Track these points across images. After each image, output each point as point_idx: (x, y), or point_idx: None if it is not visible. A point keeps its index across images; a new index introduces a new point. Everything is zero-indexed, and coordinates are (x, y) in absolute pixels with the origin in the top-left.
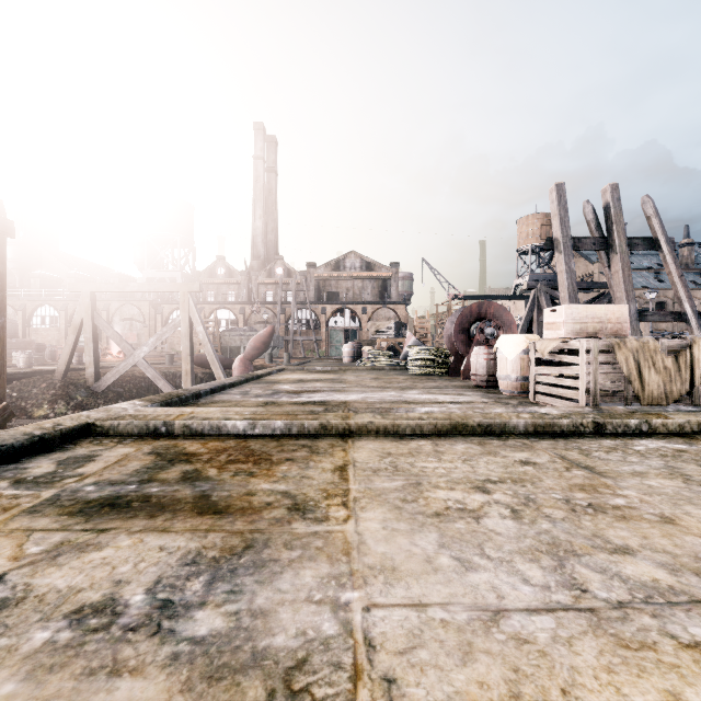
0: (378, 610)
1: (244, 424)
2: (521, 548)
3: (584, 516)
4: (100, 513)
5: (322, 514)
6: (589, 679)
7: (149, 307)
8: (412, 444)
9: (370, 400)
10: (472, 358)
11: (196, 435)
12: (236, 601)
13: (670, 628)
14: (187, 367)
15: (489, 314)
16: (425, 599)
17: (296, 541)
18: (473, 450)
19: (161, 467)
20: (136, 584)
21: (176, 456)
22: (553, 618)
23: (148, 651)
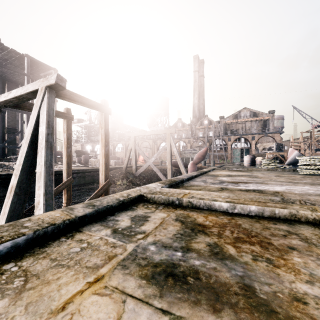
0: None
1: (227, 205)
2: None
3: None
4: (167, 284)
5: None
6: None
7: (152, 142)
8: None
9: (296, 192)
10: None
11: (196, 208)
12: None
13: None
14: (169, 167)
15: None
16: None
17: None
18: None
19: (189, 235)
20: None
21: (193, 225)
22: None
23: None
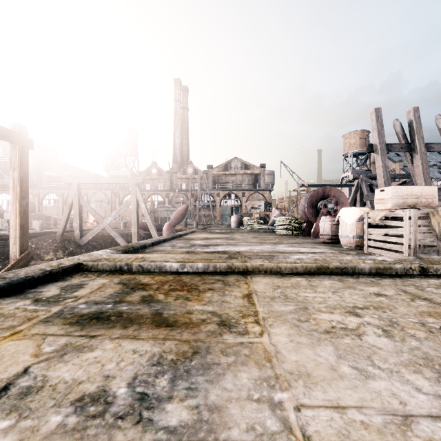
0: (306, 410)
1: (177, 265)
2: (403, 361)
3: None
4: (90, 323)
5: (243, 329)
6: None
7: (111, 193)
8: (292, 280)
9: (255, 250)
10: (320, 224)
11: (146, 272)
12: (194, 397)
13: None
14: (135, 230)
15: (330, 195)
16: (341, 402)
17: (229, 349)
18: (337, 285)
19: (127, 292)
20: (119, 379)
21: (136, 285)
22: None
23: (135, 437)
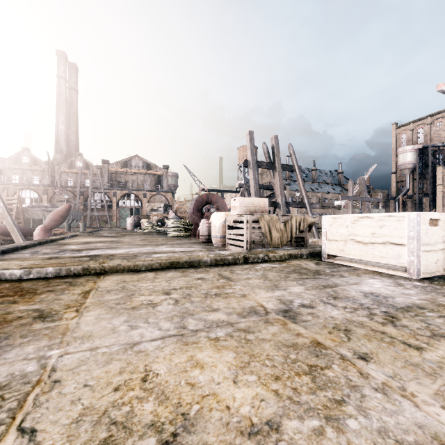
0: (68, 355)
1: (21, 272)
2: (168, 316)
3: (209, 299)
4: None
5: (58, 317)
6: (161, 359)
7: None
8: (142, 275)
9: (131, 252)
10: (200, 226)
11: None
12: None
13: (210, 334)
14: None
15: (213, 201)
16: (100, 346)
17: (31, 333)
18: (176, 275)
19: None
20: None
21: None
22: (162, 341)
23: None
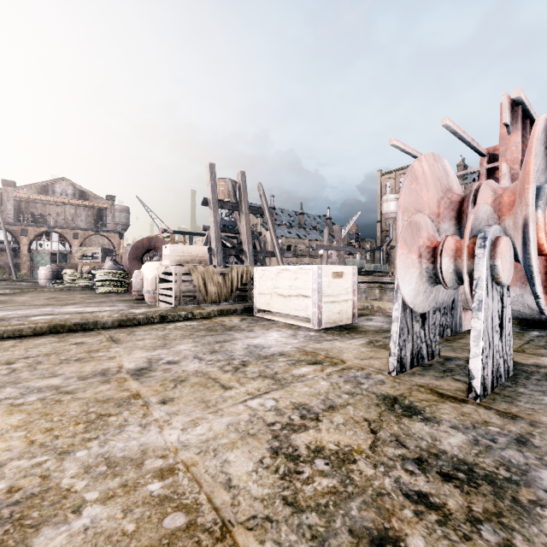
0: None
1: None
2: None
3: (62, 365)
4: None
5: None
6: None
7: None
8: None
9: (12, 316)
10: (133, 279)
11: None
12: None
13: (18, 401)
14: None
15: (157, 247)
16: None
17: None
18: (48, 341)
19: None
20: None
21: None
22: None
23: None
